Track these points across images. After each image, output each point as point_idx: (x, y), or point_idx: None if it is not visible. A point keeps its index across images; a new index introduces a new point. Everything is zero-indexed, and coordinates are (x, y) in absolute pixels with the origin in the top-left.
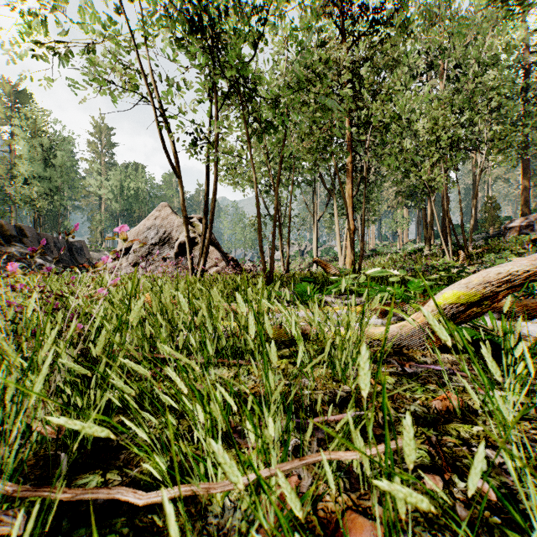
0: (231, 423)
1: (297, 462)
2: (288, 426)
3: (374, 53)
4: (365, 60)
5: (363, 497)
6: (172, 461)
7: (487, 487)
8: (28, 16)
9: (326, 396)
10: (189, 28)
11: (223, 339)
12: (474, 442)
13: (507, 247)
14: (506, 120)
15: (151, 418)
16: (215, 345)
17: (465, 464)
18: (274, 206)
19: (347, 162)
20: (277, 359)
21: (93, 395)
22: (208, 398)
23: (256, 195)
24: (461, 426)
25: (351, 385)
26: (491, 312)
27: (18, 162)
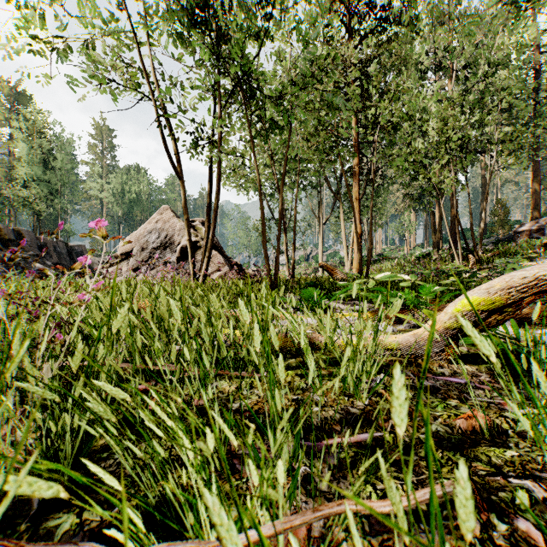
0: (231, 446)
1: (310, 514)
2: (295, 451)
3: (382, 52)
4: (372, 59)
5: (386, 543)
6: (161, 496)
7: (532, 530)
8: (21, 9)
9: (338, 414)
10: (190, 22)
11: (224, 349)
12: (508, 470)
13: (518, 252)
14: (517, 121)
15: (134, 448)
16: (215, 356)
17: (502, 499)
18: (279, 209)
19: (354, 164)
20: (283, 376)
21: (69, 419)
22: (206, 415)
23: (260, 196)
24: (491, 450)
25: (365, 401)
26: (511, 319)
27: (16, 164)
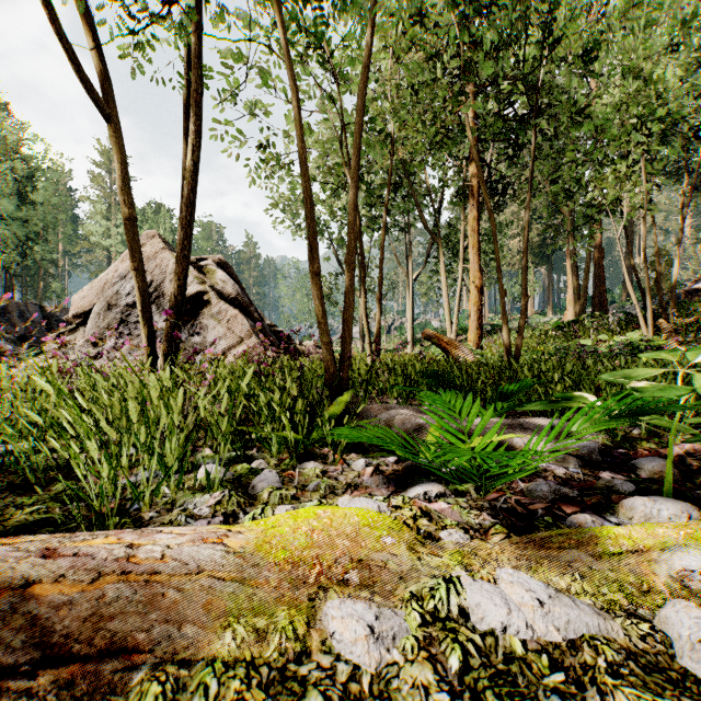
0: None
1: None
2: None
3: None
4: None
5: None
6: None
7: None
8: None
9: None
10: None
11: None
12: None
13: None
14: None
15: None
16: None
17: None
18: (353, 187)
19: (471, 176)
20: None
21: None
22: None
23: (303, 146)
24: None
25: None
26: None
27: None
